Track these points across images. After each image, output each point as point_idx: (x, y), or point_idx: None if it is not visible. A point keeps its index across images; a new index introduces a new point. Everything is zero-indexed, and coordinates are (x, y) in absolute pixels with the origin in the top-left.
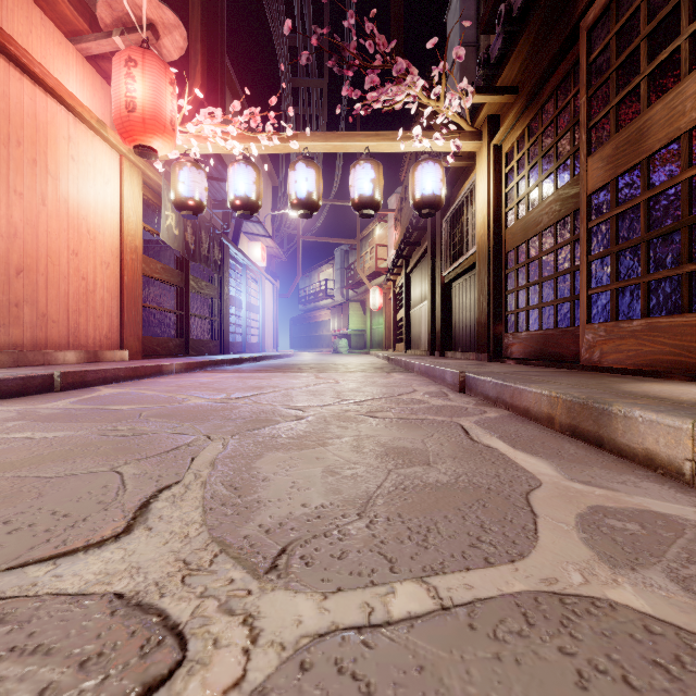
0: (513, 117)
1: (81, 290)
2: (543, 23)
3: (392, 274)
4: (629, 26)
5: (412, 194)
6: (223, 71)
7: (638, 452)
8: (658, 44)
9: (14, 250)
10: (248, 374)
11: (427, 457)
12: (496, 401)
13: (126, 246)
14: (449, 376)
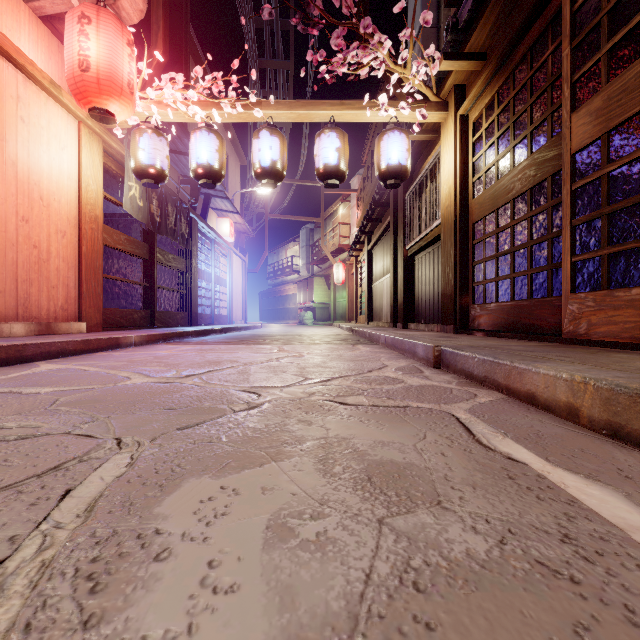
0: (482, 84)
1: (32, 259)
2: None
3: (354, 250)
4: None
5: (378, 164)
6: (187, 41)
7: None
8: None
9: None
10: (210, 347)
11: (432, 484)
12: (483, 381)
13: (85, 215)
14: (421, 350)
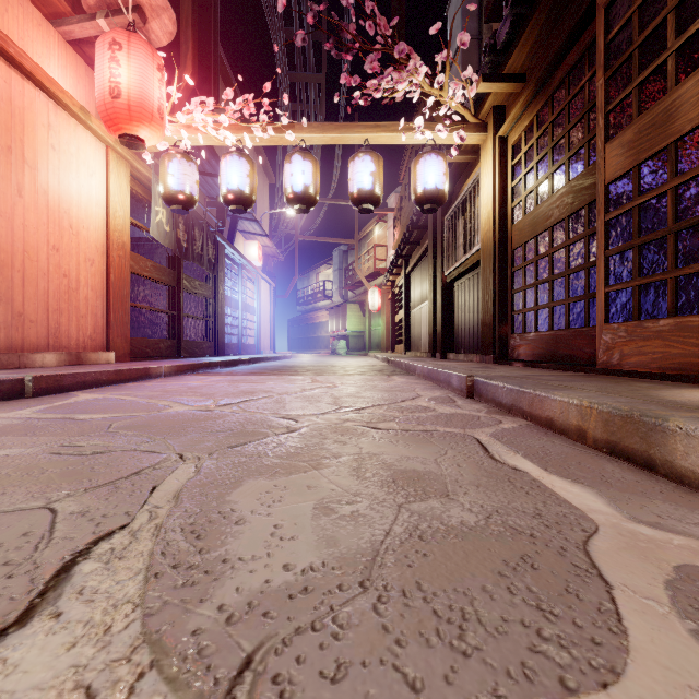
0: (521, 107)
1: (62, 288)
2: (554, 3)
3: (391, 274)
4: None
5: (414, 188)
6: (216, 60)
7: None
8: (688, 14)
9: None
10: (241, 377)
11: (444, 484)
12: (511, 409)
13: (113, 242)
14: (456, 380)
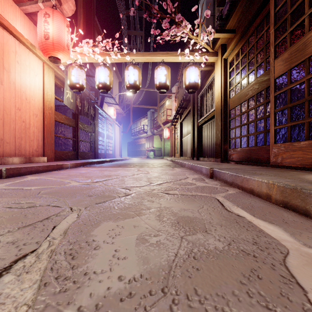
0: (234, 44)
1: (22, 127)
2: None
3: (173, 122)
4: None
5: (184, 82)
6: (94, 23)
7: None
8: None
9: None
10: (105, 168)
11: (204, 224)
12: (232, 184)
13: (46, 106)
14: (204, 170)
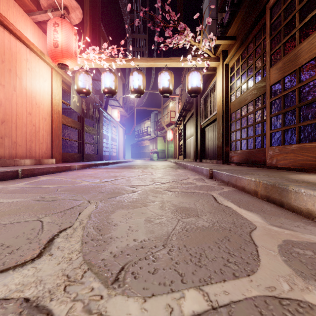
0: (234, 51)
1: (32, 131)
2: (248, 6)
3: (177, 124)
4: (290, 6)
5: (187, 86)
6: (99, 29)
7: (303, 210)
8: (304, 13)
9: (0, 112)
10: (111, 170)
11: (197, 212)
12: (228, 183)
13: (54, 110)
14: (205, 171)
